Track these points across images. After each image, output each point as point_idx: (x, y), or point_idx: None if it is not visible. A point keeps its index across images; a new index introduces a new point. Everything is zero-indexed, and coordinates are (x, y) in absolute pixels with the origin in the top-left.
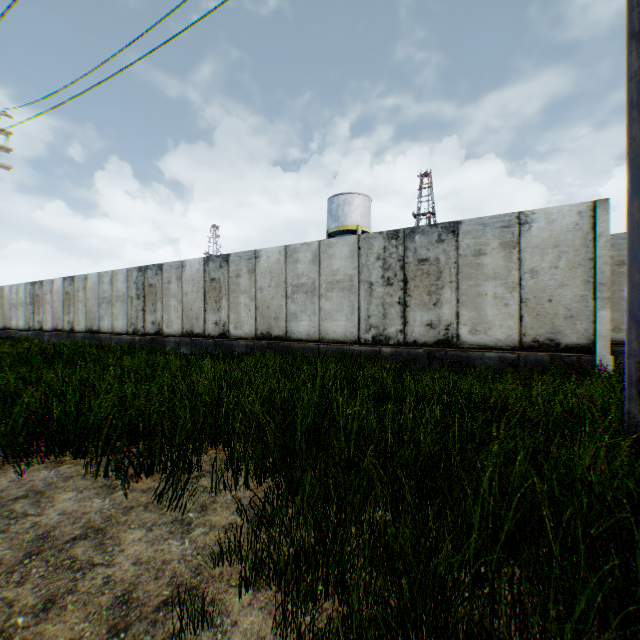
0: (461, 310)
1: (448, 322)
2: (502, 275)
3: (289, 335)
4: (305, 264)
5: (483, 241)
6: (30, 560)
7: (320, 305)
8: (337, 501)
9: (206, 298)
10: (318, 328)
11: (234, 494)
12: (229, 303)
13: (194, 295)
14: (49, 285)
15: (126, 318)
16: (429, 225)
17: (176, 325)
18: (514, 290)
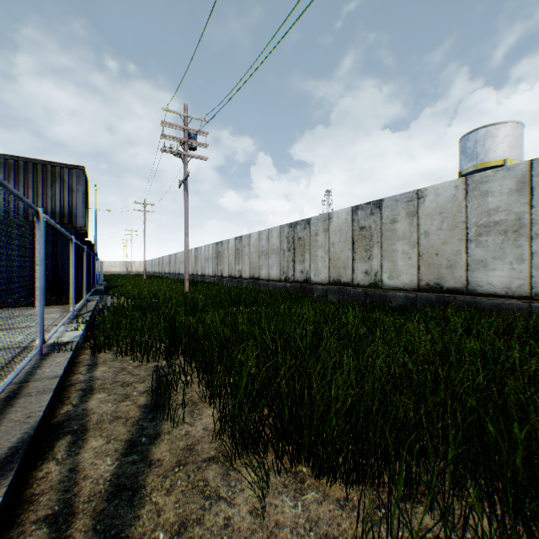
0: None
1: None
2: None
3: (471, 288)
4: (501, 195)
5: None
6: None
7: (531, 248)
8: None
9: (354, 247)
10: (527, 280)
11: None
12: (382, 251)
13: (341, 245)
14: (226, 244)
15: (279, 267)
16: None
17: (323, 274)
18: None
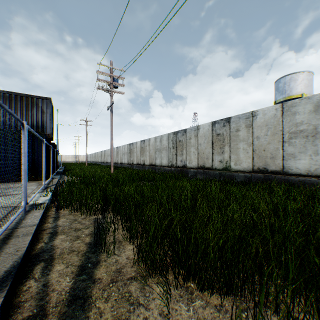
0: None
1: None
2: None
3: (285, 170)
4: (304, 114)
5: None
6: None
7: None
8: None
9: (213, 146)
10: None
11: None
12: (230, 148)
13: (205, 145)
14: (135, 144)
15: (167, 158)
16: None
17: (194, 162)
18: None
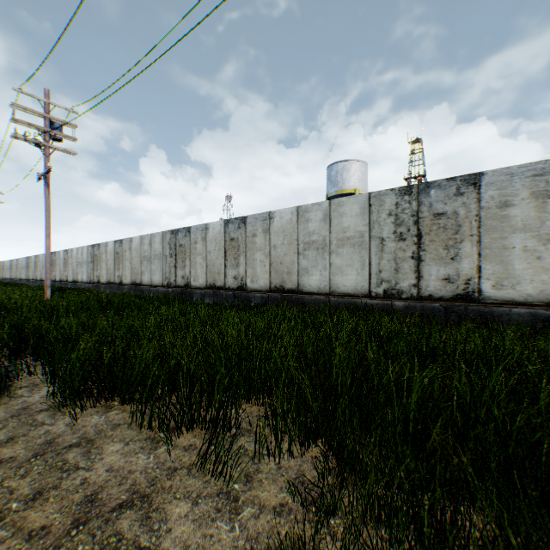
0: (483, 264)
1: (467, 276)
2: (533, 226)
3: (301, 288)
4: (316, 223)
5: (509, 192)
6: (76, 531)
7: (330, 260)
8: (407, 491)
9: (226, 255)
10: (329, 282)
11: (278, 462)
12: (246, 259)
13: (216, 253)
14: (104, 247)
15: (161, 273)
16: (446, 179)
17: (201, 279)
18: (548, 242)
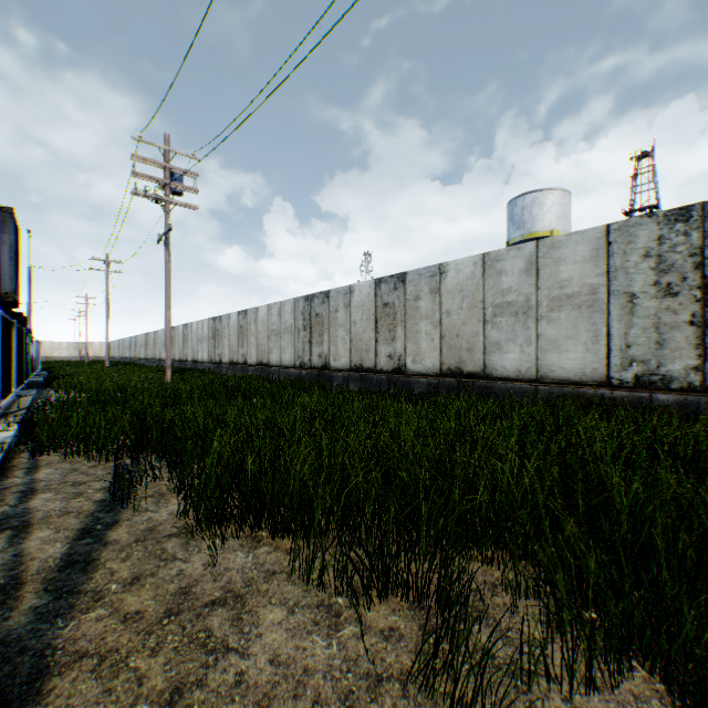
0: None
1: None
2: None
3: (488, 372)
4: (513, 275)
5: None
6: None
7: (538, 330)
8: None
9: (377, 327)
10: (534, 362)
11: (566, 695)
12: (406, 332)
13: (364, 324)
14: (226, 320)
15: (293, 351)
16: None
17: (343, 358)
18: None
